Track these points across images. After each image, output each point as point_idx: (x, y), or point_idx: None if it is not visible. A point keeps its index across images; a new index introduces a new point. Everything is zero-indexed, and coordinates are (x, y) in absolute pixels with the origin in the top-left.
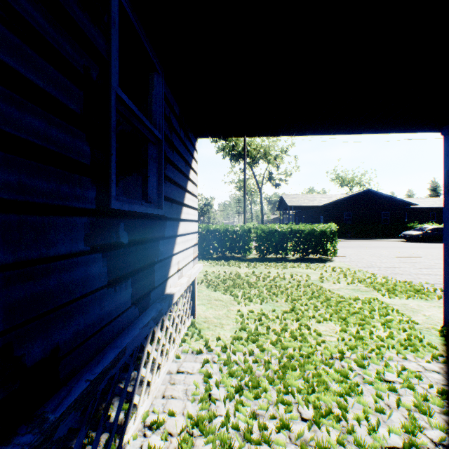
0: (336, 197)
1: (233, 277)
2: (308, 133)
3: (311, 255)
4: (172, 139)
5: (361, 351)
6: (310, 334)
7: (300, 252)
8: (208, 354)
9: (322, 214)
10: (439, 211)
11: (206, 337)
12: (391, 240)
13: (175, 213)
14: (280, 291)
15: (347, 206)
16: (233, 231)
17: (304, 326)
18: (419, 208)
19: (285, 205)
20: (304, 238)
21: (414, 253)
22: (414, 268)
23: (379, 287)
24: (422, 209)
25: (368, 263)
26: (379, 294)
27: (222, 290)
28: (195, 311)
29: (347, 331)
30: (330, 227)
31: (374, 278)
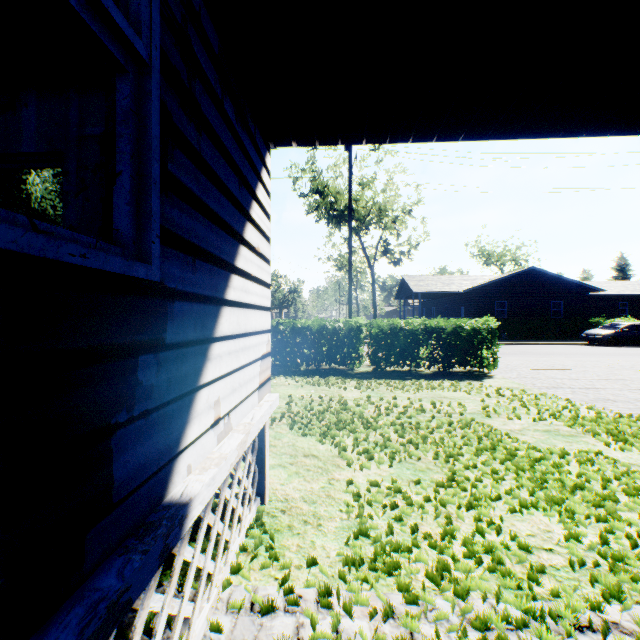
0: (483, 279)
1: (336, 407)
2: (490, 133)
3: (456, 366)
4: (194, 94)
5: (636, 600)
6: (506, 548)
7: (440, 362)
8: (287, 615)
9: (463, 304)
10: (632, 300)
11: (285, 561)
12: (568, 342)
13: (207, 285)
14: (422, 437)
15: (500, 293)
16: (333, 330)
17: (486, 524)
18: (604, 295)
19: (407, 291)
20: (446, 340)
21: (614, 364)
22: (630, 389)
23: (594, 427)
24: (608, 297)
25: (551, 380)
26: (599, 441)
27: (316, 433)
28: (264, 489)
29: (579, 537)
30: (486, 323)
31: (575, 409)
